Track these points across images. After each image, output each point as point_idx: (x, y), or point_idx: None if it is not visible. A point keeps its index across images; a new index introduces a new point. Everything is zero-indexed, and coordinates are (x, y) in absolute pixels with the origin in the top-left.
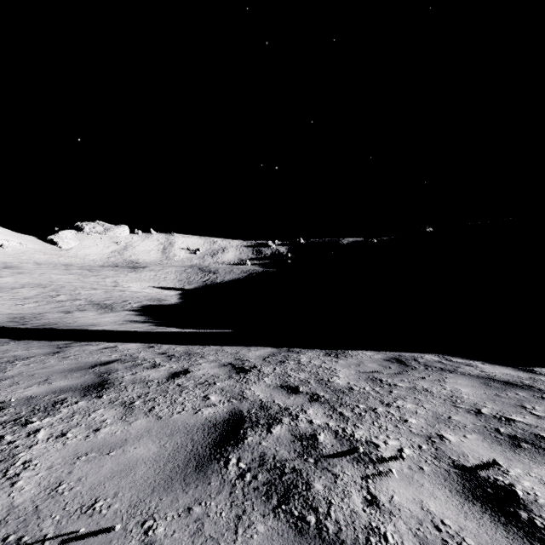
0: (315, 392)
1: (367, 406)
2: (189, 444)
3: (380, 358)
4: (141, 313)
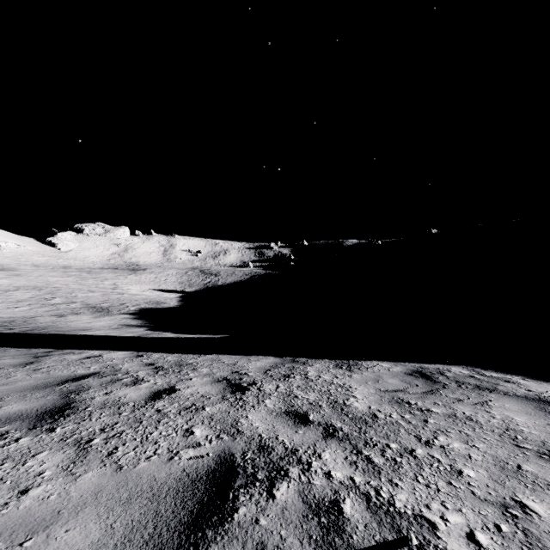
0: (329, 421)
1: (401, 446)
2: (150, 522)
3: (400, 371)
4: (138, 317)
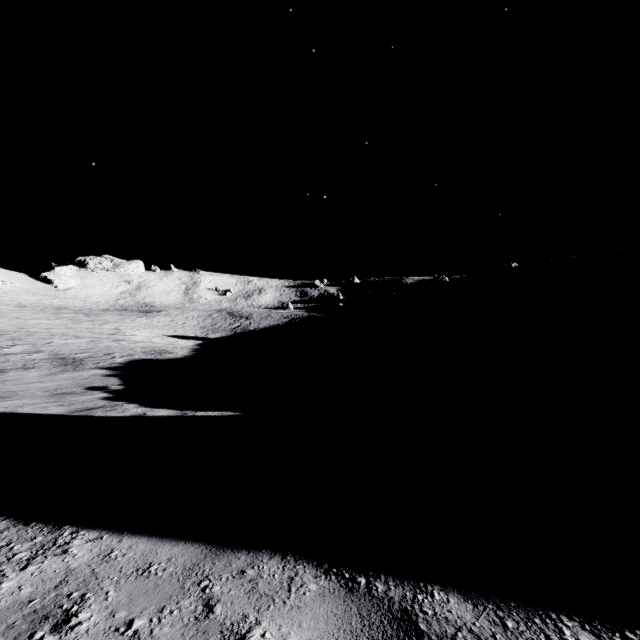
0: None
1: None
2: None
3: None
4: (118, 373)
